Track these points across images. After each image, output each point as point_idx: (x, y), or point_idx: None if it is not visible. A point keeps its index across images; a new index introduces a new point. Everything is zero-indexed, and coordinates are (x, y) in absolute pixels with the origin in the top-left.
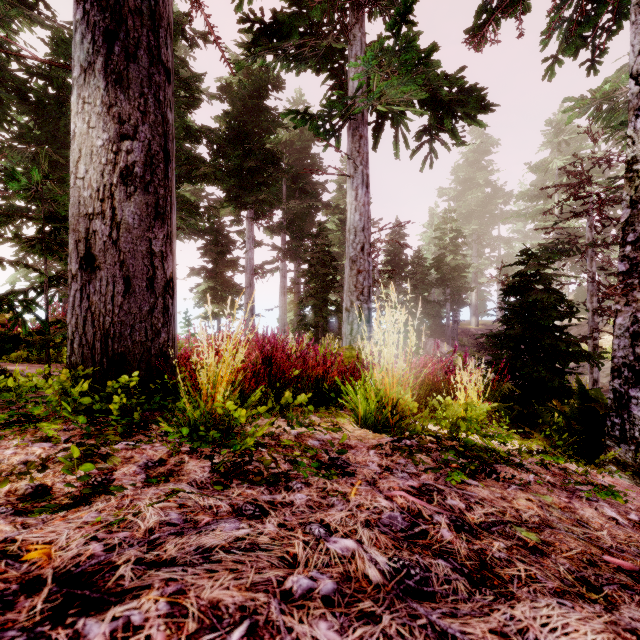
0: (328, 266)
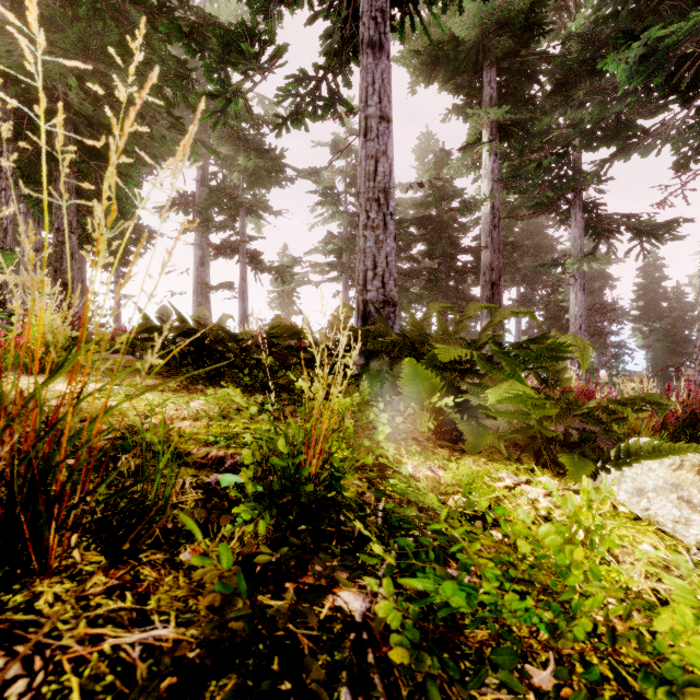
0: (561, 320)
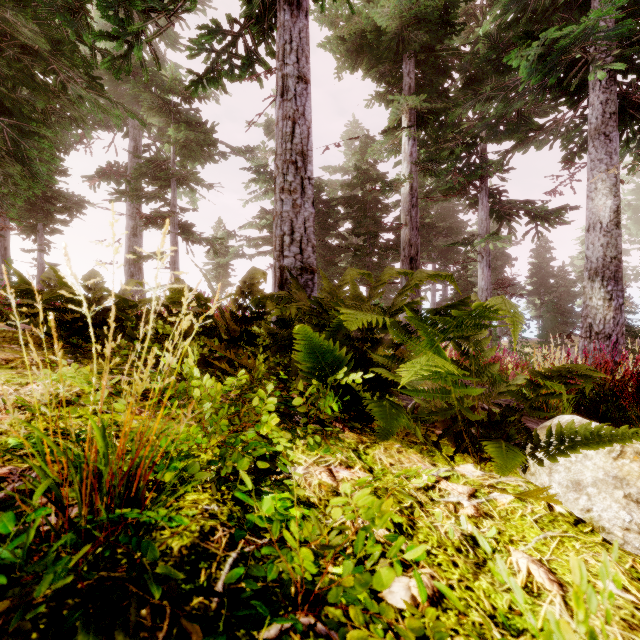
0: (469, 293)
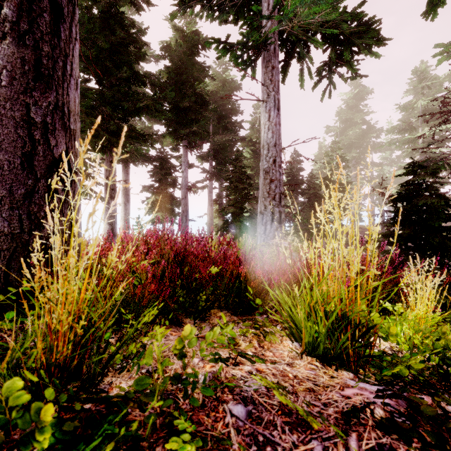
0: (244, 182)
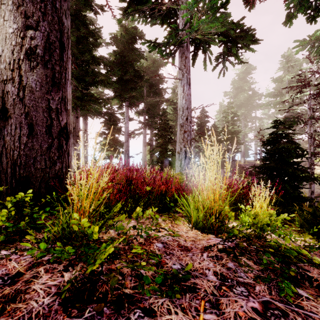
0: (167, 131)
